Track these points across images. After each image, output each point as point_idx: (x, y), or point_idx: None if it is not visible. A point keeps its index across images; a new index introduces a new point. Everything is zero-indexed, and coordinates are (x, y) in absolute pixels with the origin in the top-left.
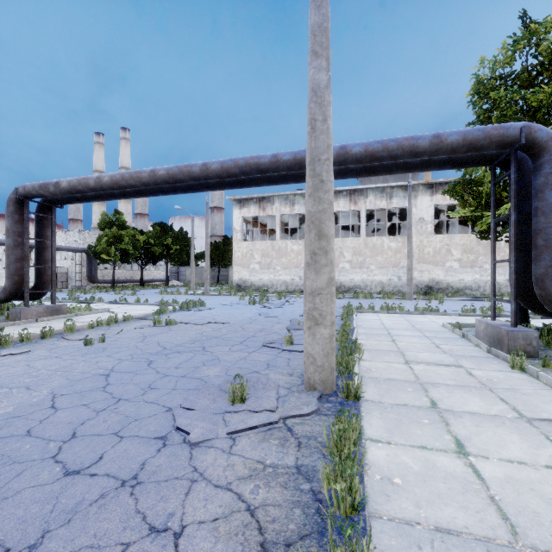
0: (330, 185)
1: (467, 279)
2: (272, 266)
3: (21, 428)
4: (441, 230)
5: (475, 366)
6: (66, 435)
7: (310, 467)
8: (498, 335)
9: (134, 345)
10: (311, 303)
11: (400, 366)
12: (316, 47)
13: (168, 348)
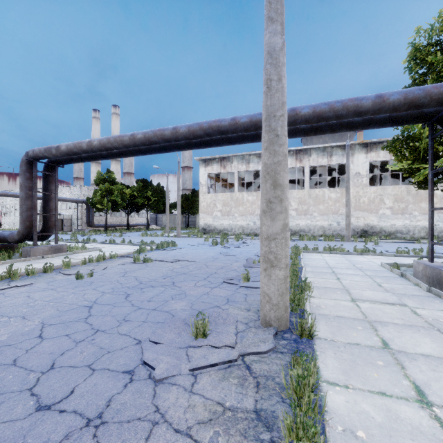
0: (285, 139)
1: (398, 224)
2: (231, 214)
3: (9, 357)
4: (374, 183)
5: (419, 305)
6: (46, 366)
7: (270, 413)
8: (438, 276)
9: (116, 279)
10: (267, 247)
11: (347, 304)
12: (271, 13)
13: (143, 283)
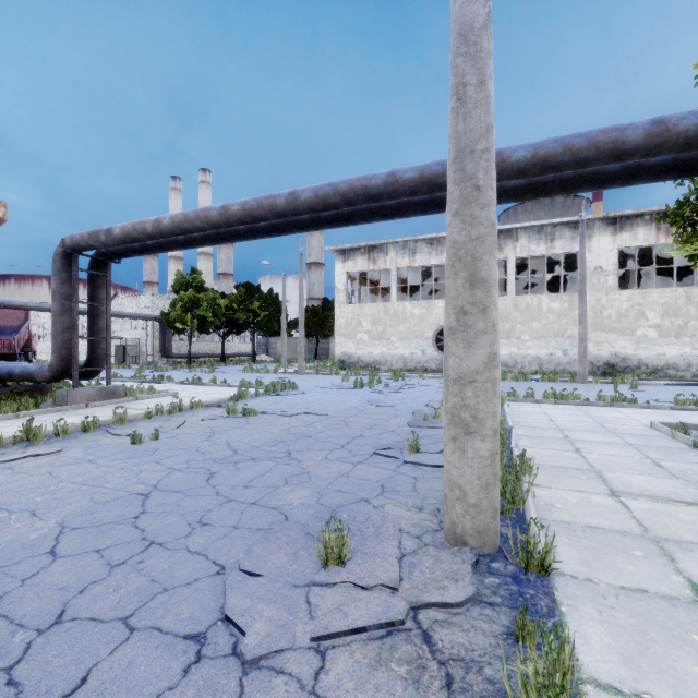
0: (491, 195)
1: (669, 354)
2: (386, 337)
3: None
4: (627, 284)
5: None
6: (48, 617)
7: None
8: None
9: (195, 445)
10: (458, 396)
11: (604, 501)
12: None
13: (240, 453)
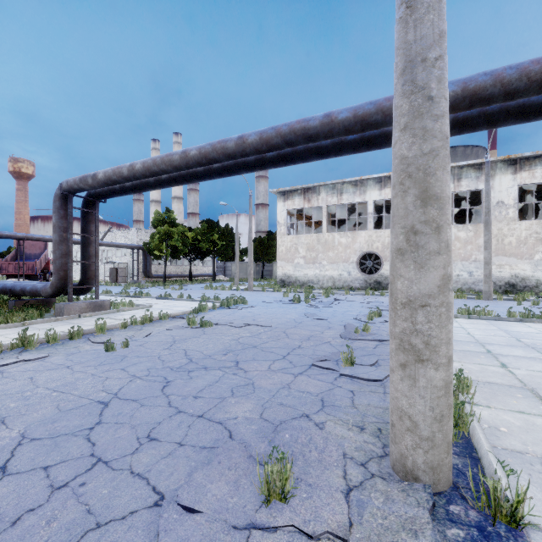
0: (445, 106)
1: None
2: (318, 261)
3: None
4: (525, 216)
5: None
6: None
7: None
8: None
9: (157, 353)
10: (408, 321)
11: None
12: None
13: (194, 361)
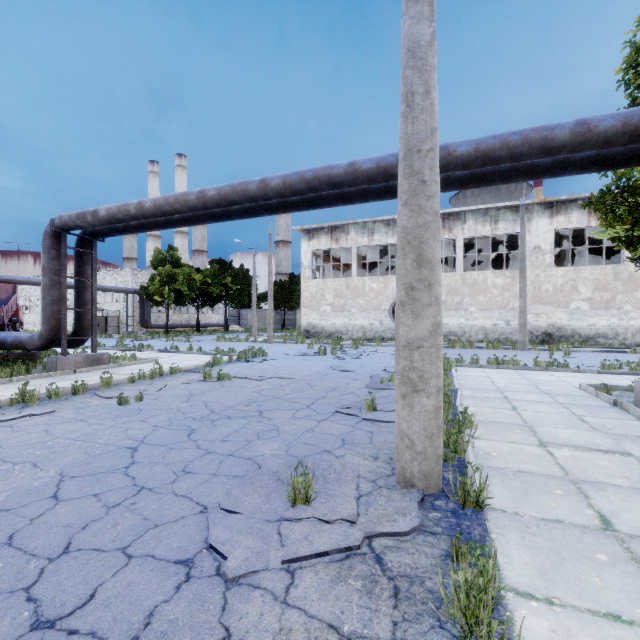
0: (435, 188)
1: (599, 325)
2: (347, 309)
3: (4, 530)
4: (563, 262)
5: None
6: (57, 548)
7: None
8: None
9: (176, 406)
10: (407, 359)
11: (534, 451)
12: None
13: (216, 412)
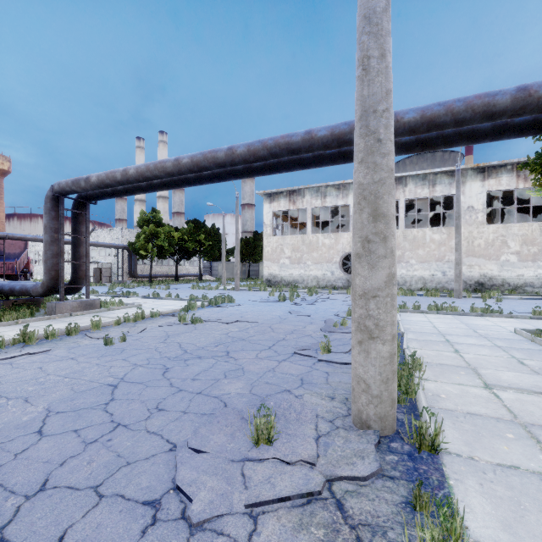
0: (390, 146)
1: (527, 275)
2: (303, 261)
3: None
4: (493, 220)
5: None
6: (34, 485)
7: None
8: None
9: (154, 346)
10: (363, 308)
11: (480, 393)
12: None
13: (189, 352)
